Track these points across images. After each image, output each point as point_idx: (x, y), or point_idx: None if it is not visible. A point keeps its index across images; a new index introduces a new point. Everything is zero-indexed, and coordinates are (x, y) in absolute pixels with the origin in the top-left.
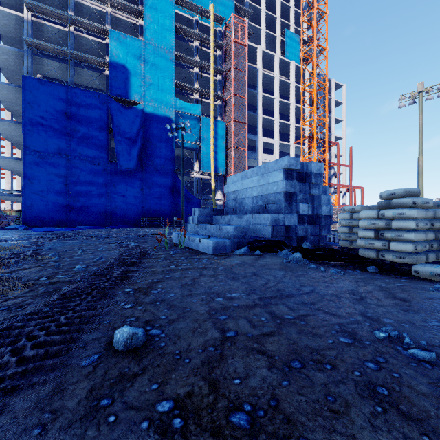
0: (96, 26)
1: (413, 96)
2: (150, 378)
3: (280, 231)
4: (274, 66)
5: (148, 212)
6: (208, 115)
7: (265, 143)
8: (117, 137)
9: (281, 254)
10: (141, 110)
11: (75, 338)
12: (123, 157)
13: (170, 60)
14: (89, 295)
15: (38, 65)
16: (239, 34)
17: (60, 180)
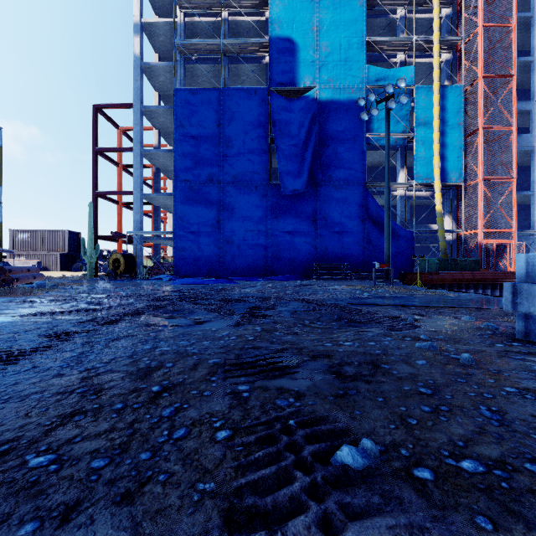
0: None
1: None
2: None
3: None
4: None
5: (323, 255)
6: None
7: None
8: (280, 145)
9: None
10: (314, 98)
11: None
12: (288, 174)
13: (358, 6)
14: None
15: (192, 79)
16: None
17: (211, 215)
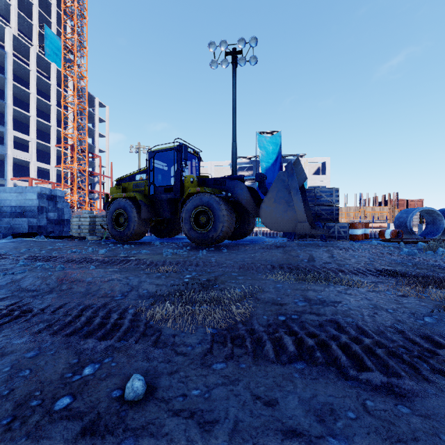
0: None
1: (137, 148)
2: (2, 250)
3: (34, 228)
4: (30, 58)
5: None
6: None
7: (17, 137)
8: None
9: (35, 238)
10: None
11: None
12: None
13: None
14: None
15: None
16: None
17: None
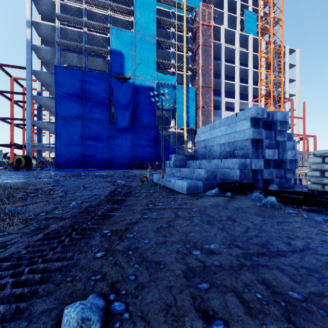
0: (101, 26)
1: None
2: None
3: (247, 174)
4: (235, 40)
5: (137, 158)
6: (182, 84)
7: (227, 102)
8: (116, 104)
9: (252, 196)
10: (132, 83)
11: (21, 310)
12: (119, 118)
13: (153, 44)
14: (68, 237)
15: (64, 58)
16: (206, 17)
17: (78, 136)
